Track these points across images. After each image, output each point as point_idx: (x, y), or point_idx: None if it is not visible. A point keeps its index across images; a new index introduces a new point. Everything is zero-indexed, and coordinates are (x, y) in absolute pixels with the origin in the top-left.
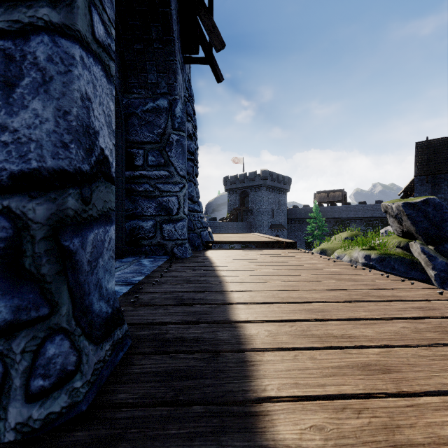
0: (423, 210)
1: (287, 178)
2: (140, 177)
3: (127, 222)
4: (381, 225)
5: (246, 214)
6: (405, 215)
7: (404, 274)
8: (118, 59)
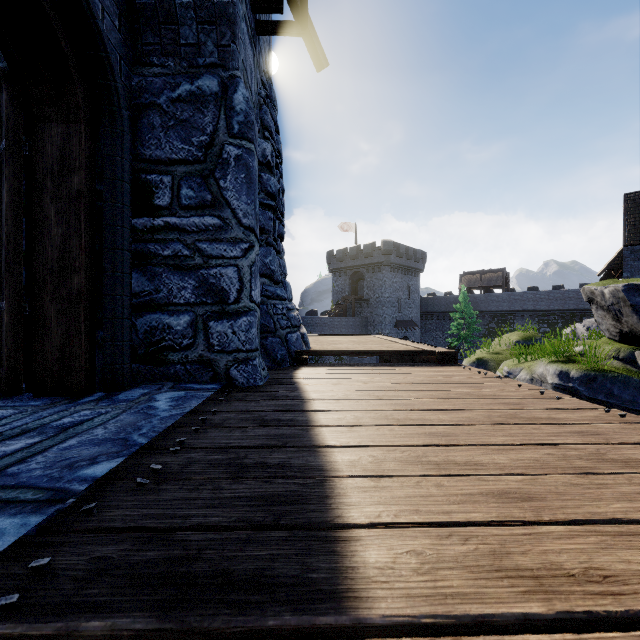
0: None
1: (420, 253)
2: (165, 229)
3: (140, 316)
4: (562, 321)
5: (360, 306)
6: (628, 306)
7: (631, 405)
8: None
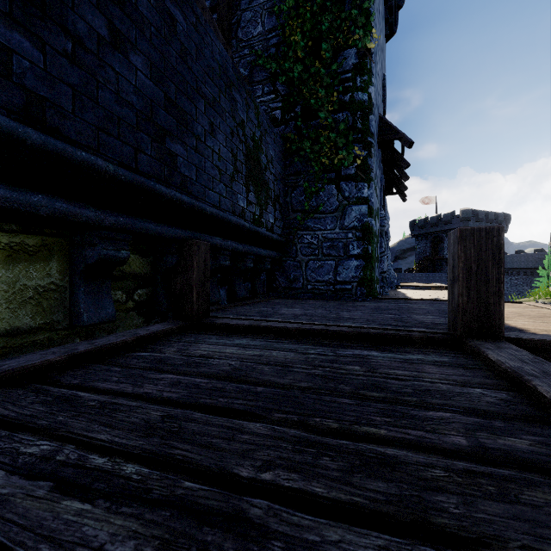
0: None
1: (502, 216)
2: None
3: None
4: None
5: (440, 264)
6: None
7: None
8: None
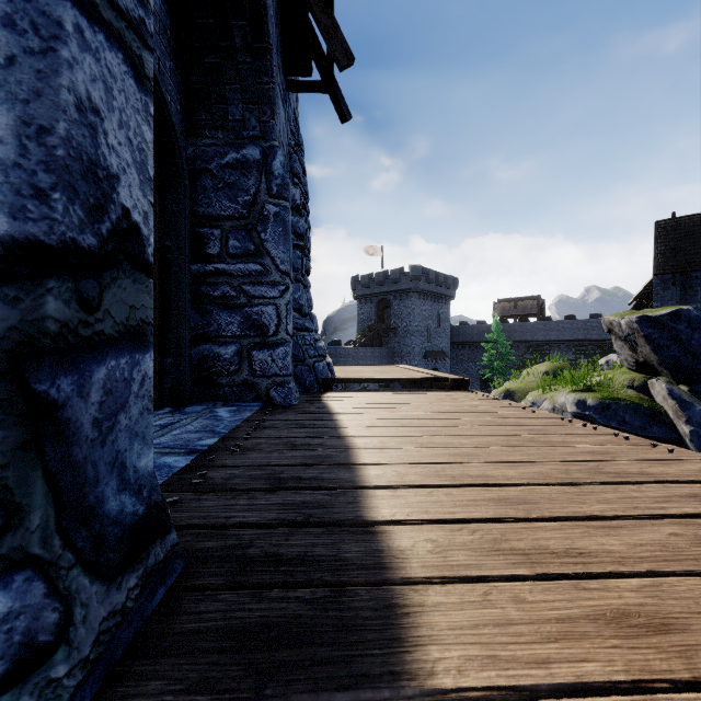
0: (671, 328)
1: (451, 279)
2: (215, 274)
3: (195, 347)
4: (600, 352)
5: (387, 335)
6: (642, 337)
7: (641, 431)
8: (179, 80)
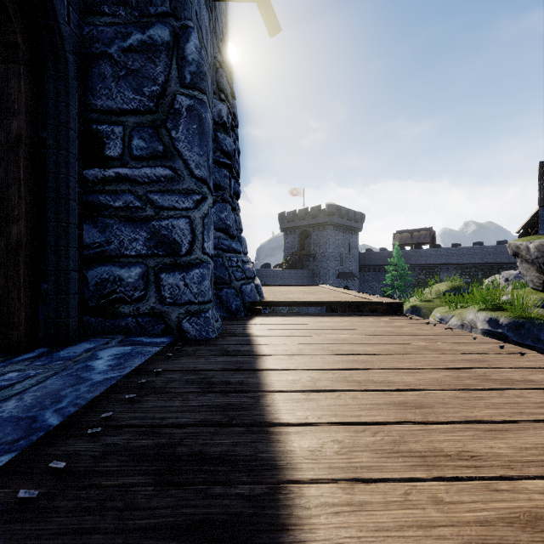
0: None
1: (359, 214)
2: (116, 180)
3: (91, 268)
4: (482, 273)
5: (307, 260)
6: None
7: None
8: None
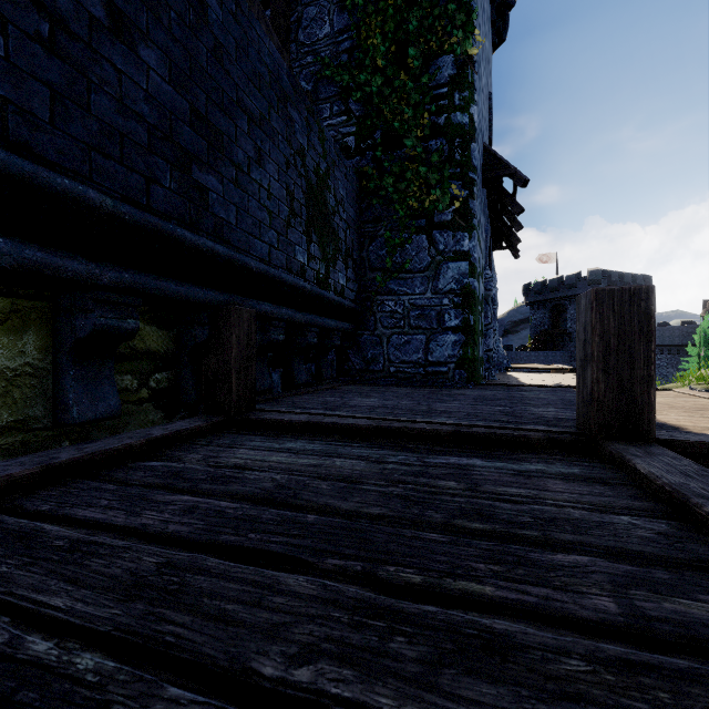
0: None
1: (641, 278)
2: None
3: None
4: None
5: (562, 340)
6: None
7: None
8: None
